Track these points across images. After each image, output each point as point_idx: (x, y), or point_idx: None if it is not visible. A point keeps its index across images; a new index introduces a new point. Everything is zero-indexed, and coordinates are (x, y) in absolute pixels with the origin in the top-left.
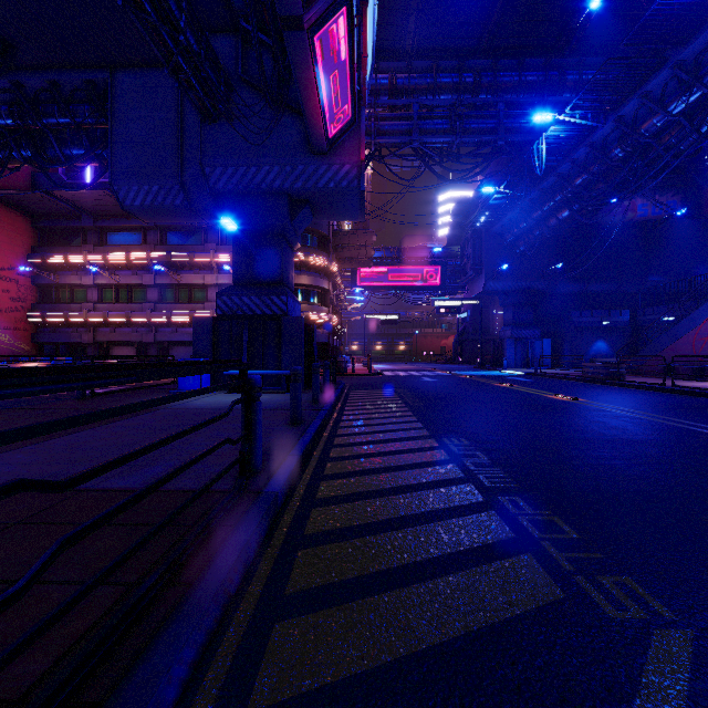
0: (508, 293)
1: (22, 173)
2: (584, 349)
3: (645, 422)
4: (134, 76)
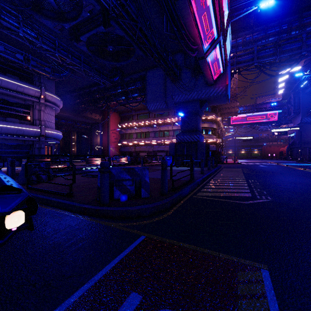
0: None
1: None
2: None
3: None
4: (152, 71)
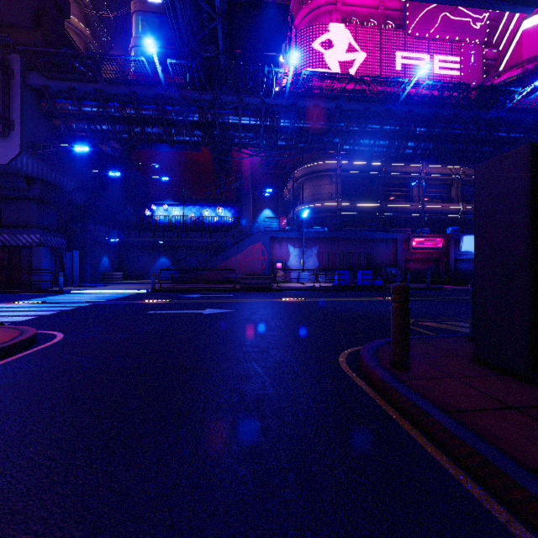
0: (30, 181)
1: None
2: (98, 263)
3: None
4: None
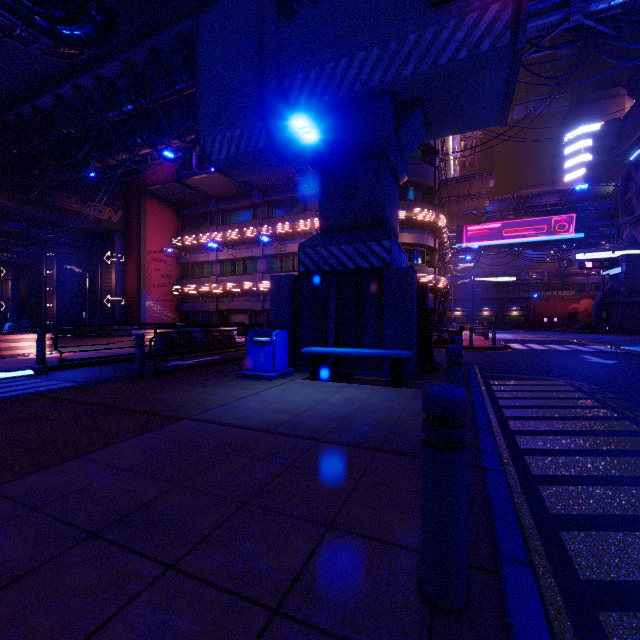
0: None
1: (169, 172)
2: None
3: None
4: (217, 12)
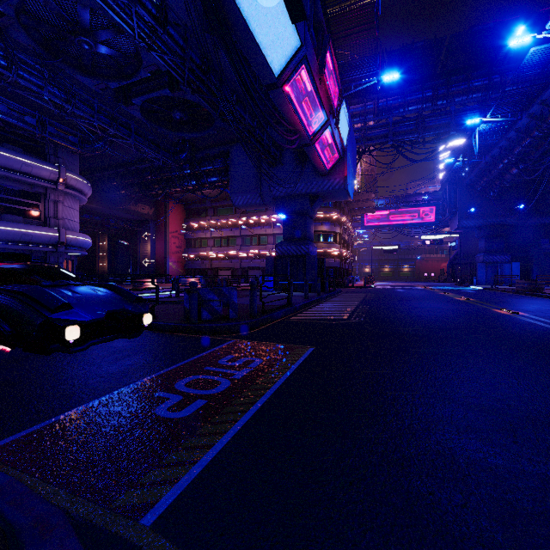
0: (481, 228)
1: None
2: None
3: (473, 306)
4: (239, 146)
